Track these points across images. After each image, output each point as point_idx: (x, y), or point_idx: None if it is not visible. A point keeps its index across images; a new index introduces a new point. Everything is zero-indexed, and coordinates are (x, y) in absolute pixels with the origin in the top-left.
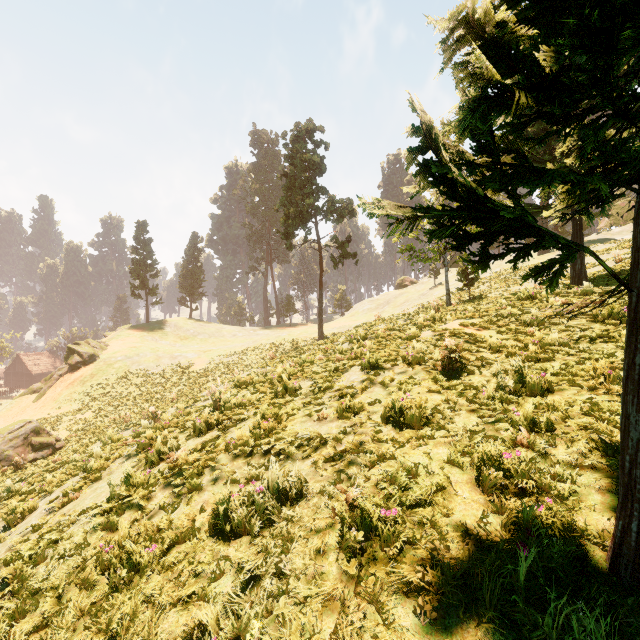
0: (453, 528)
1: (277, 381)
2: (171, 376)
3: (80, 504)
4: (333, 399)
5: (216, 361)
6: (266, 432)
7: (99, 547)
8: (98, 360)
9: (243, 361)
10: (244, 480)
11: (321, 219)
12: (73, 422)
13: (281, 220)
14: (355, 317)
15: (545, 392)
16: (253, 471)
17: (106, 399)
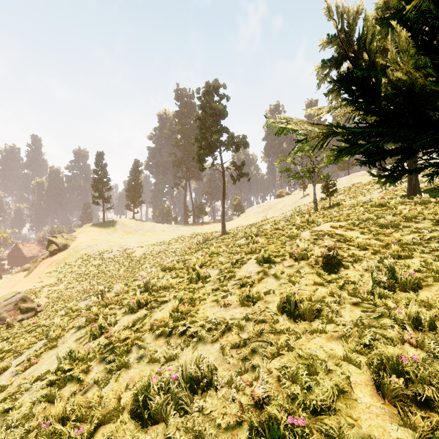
0: None
1: (192, 268)
2: (119, 259)
3: (38, 369)
4: (235, 287)
5: (150, 249)
6: (182, 315)
7: (41, 419)
8: (69, 248)
9: (169, 249)
10: (163, 360)
11: (224, 149)
12: (50, 292)
13: (196, 150)
14: (247, 218)
15: (415, 288)
16: (171, 351)
17: (74, 276)
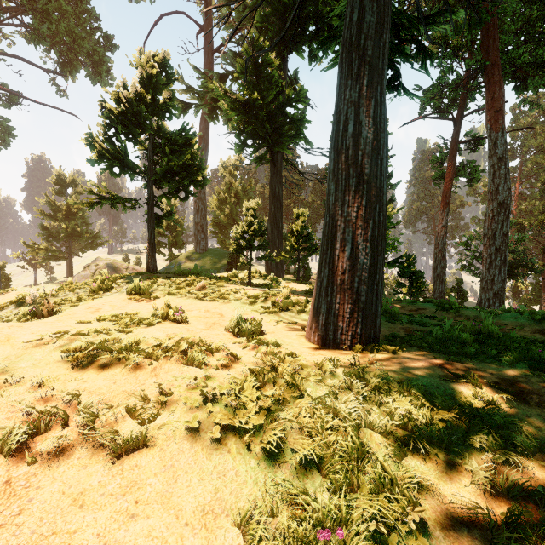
0: None
1: None
2: None
3: None
4: None
5: None
6: None
7: None
8: None
9: None
10: None
11: None
12: None
13: None
14: None
15: None
16: None
17: None
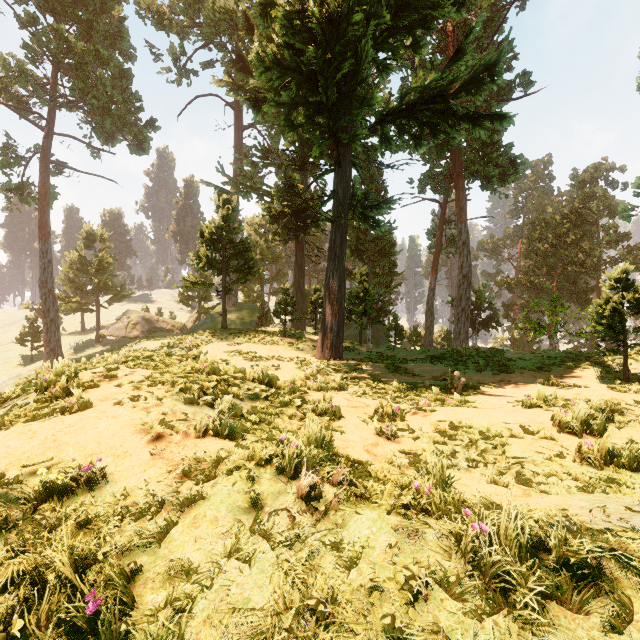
0: (20, 363)
1: None
2: None
3: None
4: (3, 360)
5: None
6: None
7: None
8: None
9: None
10: None
11: None
12: None
13: None
14: None
15: (37, 355)
16: None
17: None
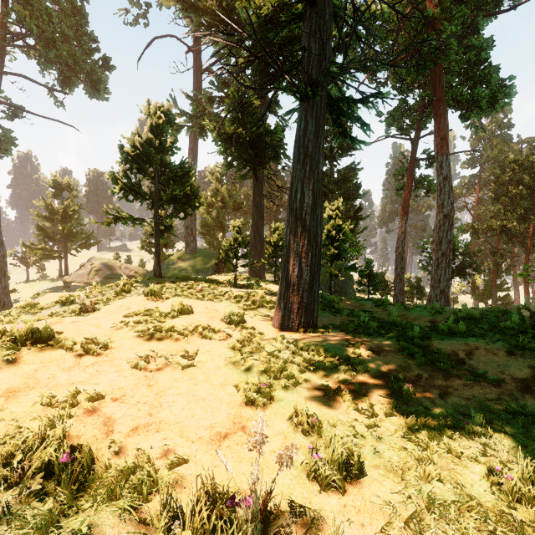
0: None
1: None
2: None
3: None
4: None
5: None
6: None
7: None
8: None
9: None
10: None
11: None
12: None
13: None
14: None
15: None
16: None
17: None
